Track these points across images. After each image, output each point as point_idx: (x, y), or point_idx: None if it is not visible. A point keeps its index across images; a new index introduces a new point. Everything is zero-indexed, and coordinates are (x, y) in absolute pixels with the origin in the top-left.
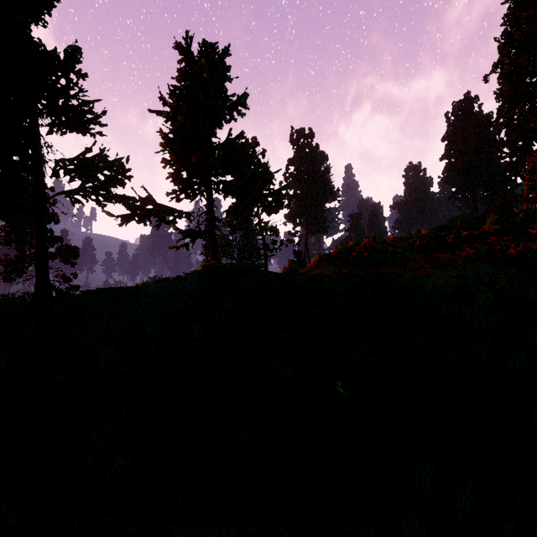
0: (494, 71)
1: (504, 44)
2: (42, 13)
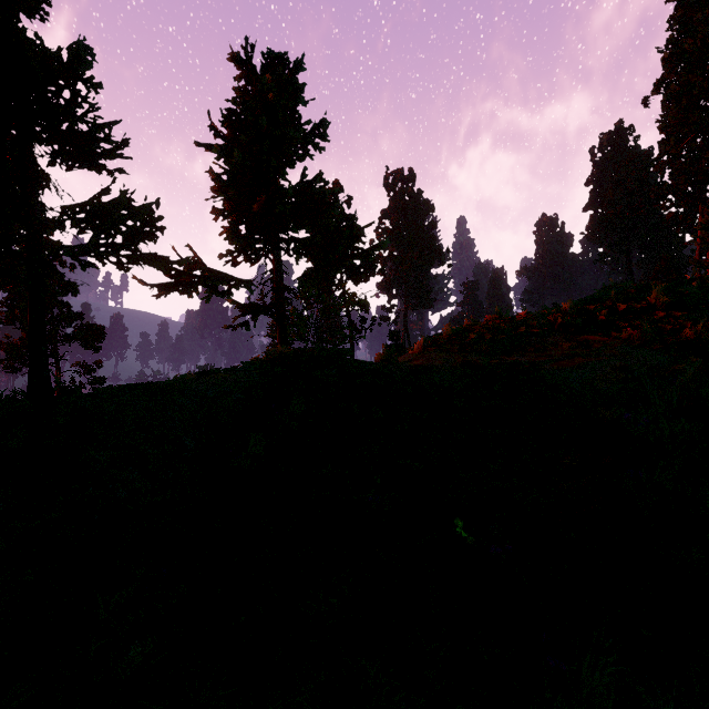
0: (657, 92)
1: (670, 56)
2: None
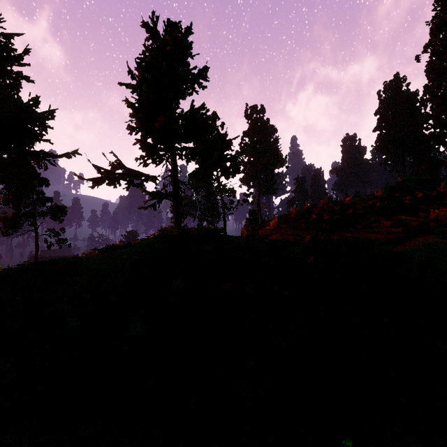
0: (425, 51)
1: (436, 27)
2: None
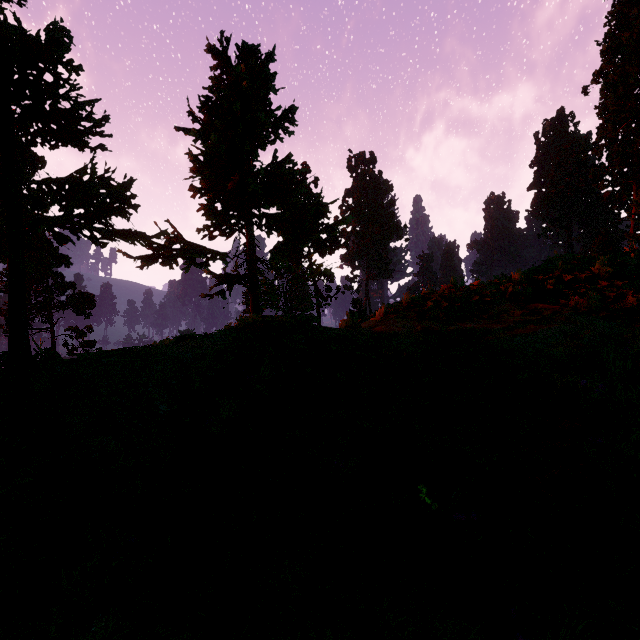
0: (596, 81)
1: (609, 48)
2: None
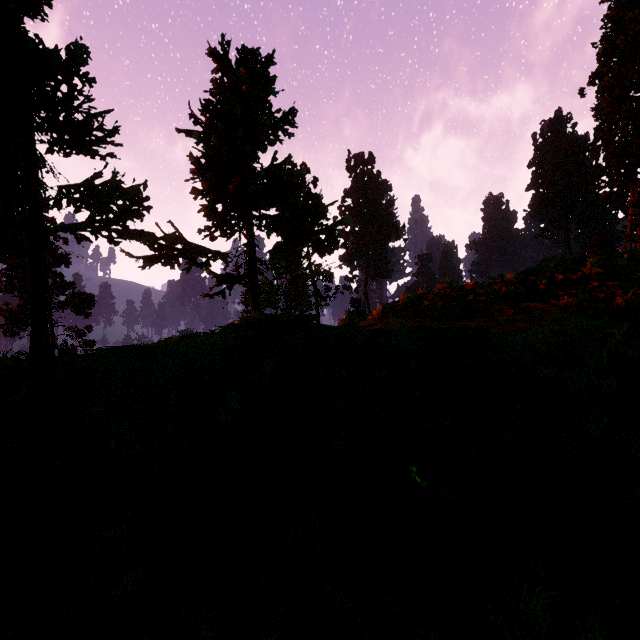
0: (592, 84)
1: (604, 51)
2: (39, 2)
